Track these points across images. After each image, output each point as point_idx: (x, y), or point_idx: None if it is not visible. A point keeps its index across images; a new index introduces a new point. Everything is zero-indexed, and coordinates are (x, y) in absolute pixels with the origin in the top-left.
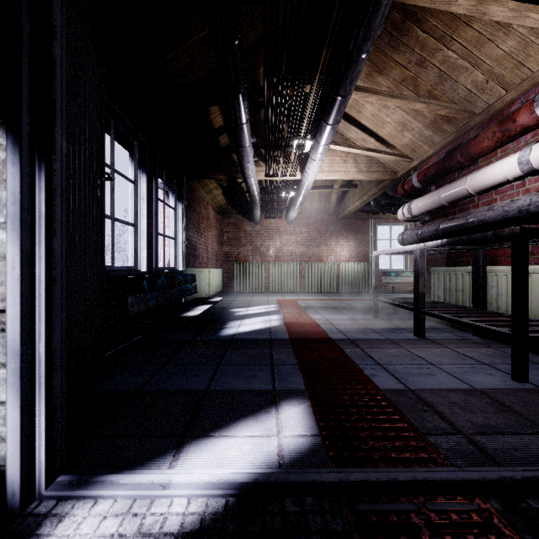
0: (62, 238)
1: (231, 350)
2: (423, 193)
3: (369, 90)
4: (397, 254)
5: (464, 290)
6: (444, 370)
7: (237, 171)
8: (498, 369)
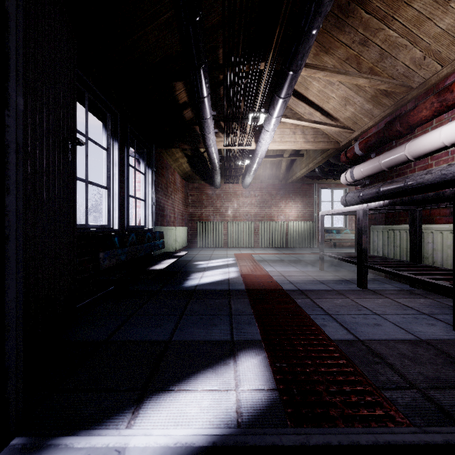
0: (18, 196)
1: (193, 301)
2: (363, 160)
3: (317, 67)
4: (341, 214)
5: (401, 245)
6: (389, 321)
7: (199, 141)
8: (439, 319)
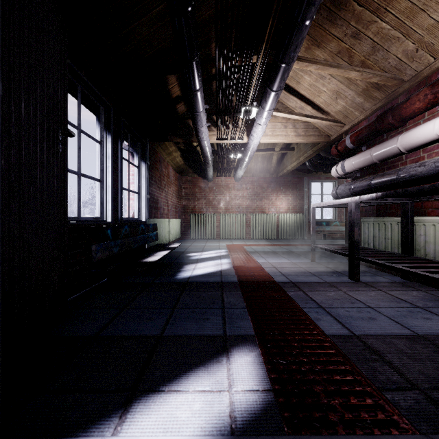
0: None
1: (185, 293)
2: (354, 153)
3: (309, 60)
4: (332, 206)
5: (393, 238)
6: (383, 314)
7: (192, 135)
8: (434, 313)
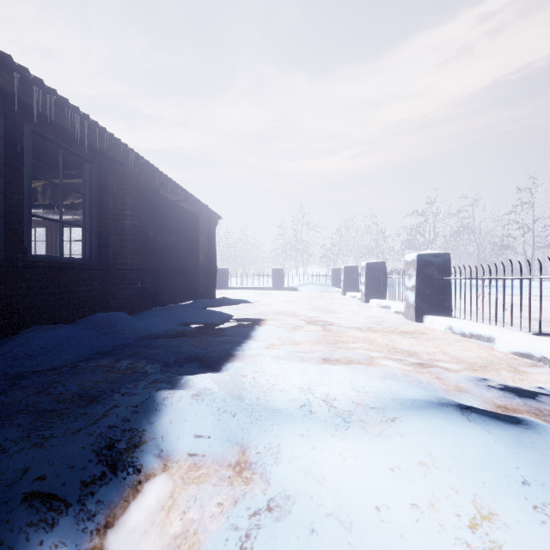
0: None
1: None
2: None
3: None
4: None
5: None
6: None
7: None
8: None
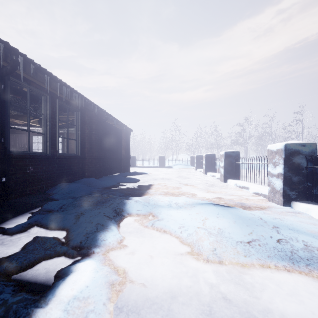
0: None
1: None
2: None
3: None
4: None
5: None
6: None
7: None
8: None
